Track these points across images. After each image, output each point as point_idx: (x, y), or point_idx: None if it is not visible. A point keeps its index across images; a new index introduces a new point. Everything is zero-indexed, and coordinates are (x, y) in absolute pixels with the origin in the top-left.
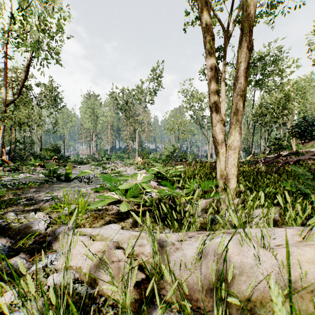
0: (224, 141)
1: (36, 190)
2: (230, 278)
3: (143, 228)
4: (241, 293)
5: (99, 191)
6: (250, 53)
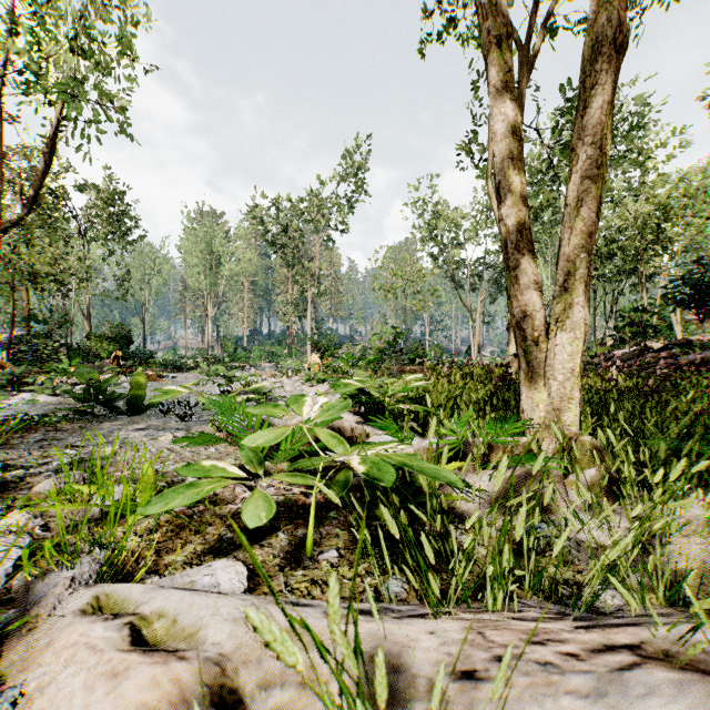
0: (540, 308)
1: (44, 438)
2: None
3: None
4: None
5: None
6: (619, 61)
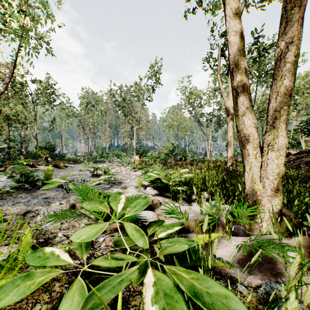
0: (257, 137)
1: None
2: None
3: None
4: None
5: (75, 207)
6: None
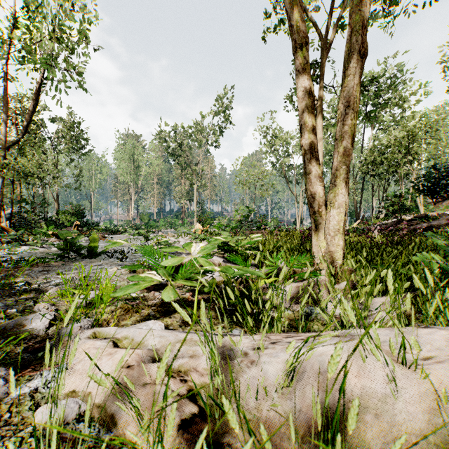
0: (323, 195)
1: (43, 270)
2: (349, 424)
3: (190, 329)
4: (364, 443)
5: (136, 270)
6: (363, 62)
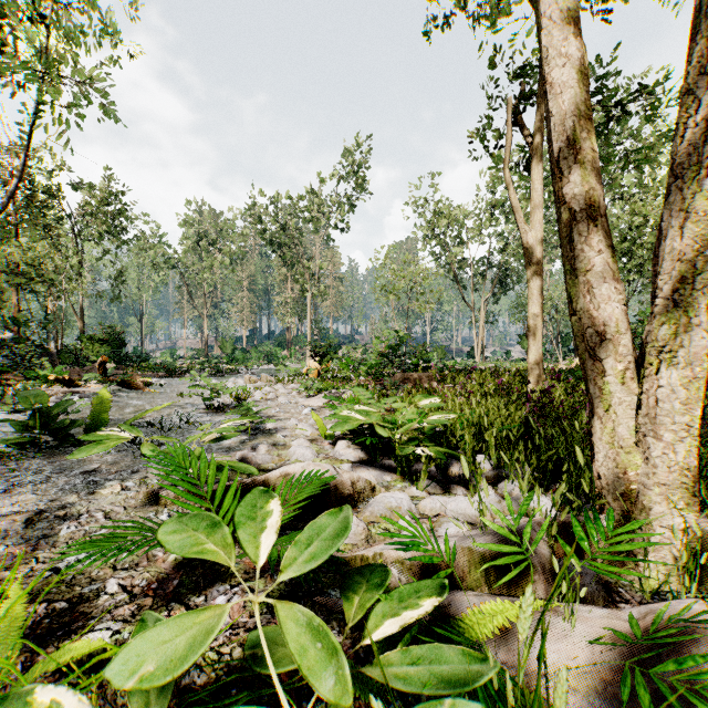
0: (627, 328)
1: None
2: None
3: None
4: None
5: (159, 499)
6: None
